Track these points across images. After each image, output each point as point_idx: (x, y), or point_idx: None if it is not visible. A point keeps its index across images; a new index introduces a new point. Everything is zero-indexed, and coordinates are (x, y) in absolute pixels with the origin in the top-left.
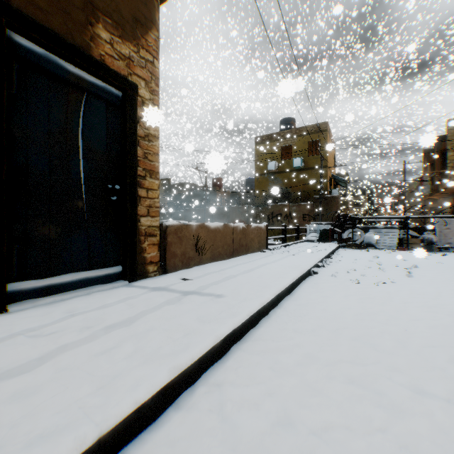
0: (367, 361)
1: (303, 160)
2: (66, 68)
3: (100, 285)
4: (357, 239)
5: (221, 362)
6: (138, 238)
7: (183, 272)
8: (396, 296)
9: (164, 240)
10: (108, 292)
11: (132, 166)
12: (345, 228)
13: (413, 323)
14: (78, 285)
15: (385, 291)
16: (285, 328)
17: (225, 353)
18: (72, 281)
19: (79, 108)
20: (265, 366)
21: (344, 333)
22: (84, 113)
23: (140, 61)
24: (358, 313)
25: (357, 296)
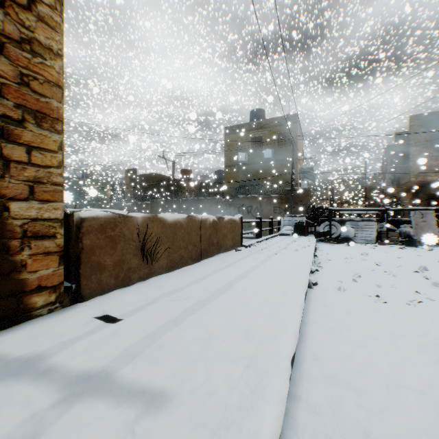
0: None
1: (273, 152)
2: None
3: None
4: (333, 232)
5: None
6: (4, 244)
7: (113, 298)
8: None
9: (78, 244)
10: None
11: None
12: (320, 220)
13: None
14: None
15: None
16: None
17: None
18: None
19: None
20: None
21: None
22: None
23: None
24: None
25: (413, 341)
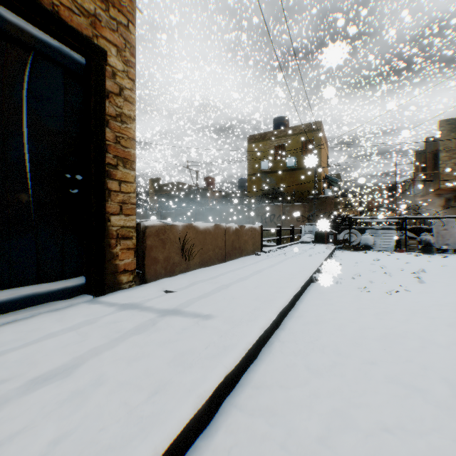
0: (422, 425)
1: (296, 160)
2: (1, 14)
3: (53, 303)
4: (353, 240)
5: (207, 436)
6: (108, 242)
7: (165, 282)
8: (418, 309)
9: (143, 244)
10: (62, 313)
11: (99, 151)
12: (341, 229)
13: (454, 350)
14: (20, 304)
15: (402, 302)
16: (295, 362)
17: (213, 416)
18: (10, 300)
19: (23, 71)
20: (275, 443)
21: (374, 370)
22: (31, 79)
23: (110, 22)
24: (382, 336)
25: (373, 310)
